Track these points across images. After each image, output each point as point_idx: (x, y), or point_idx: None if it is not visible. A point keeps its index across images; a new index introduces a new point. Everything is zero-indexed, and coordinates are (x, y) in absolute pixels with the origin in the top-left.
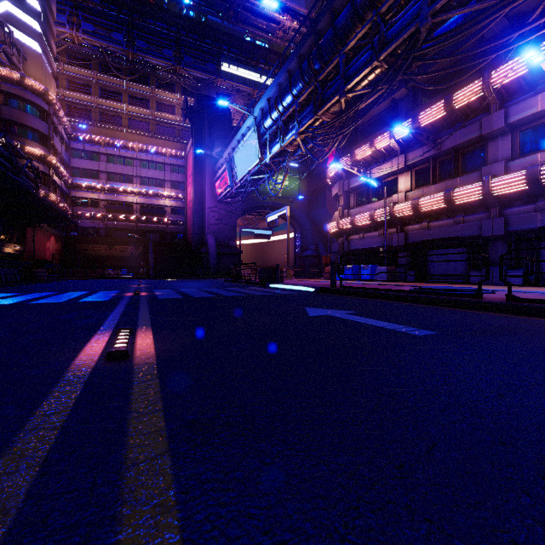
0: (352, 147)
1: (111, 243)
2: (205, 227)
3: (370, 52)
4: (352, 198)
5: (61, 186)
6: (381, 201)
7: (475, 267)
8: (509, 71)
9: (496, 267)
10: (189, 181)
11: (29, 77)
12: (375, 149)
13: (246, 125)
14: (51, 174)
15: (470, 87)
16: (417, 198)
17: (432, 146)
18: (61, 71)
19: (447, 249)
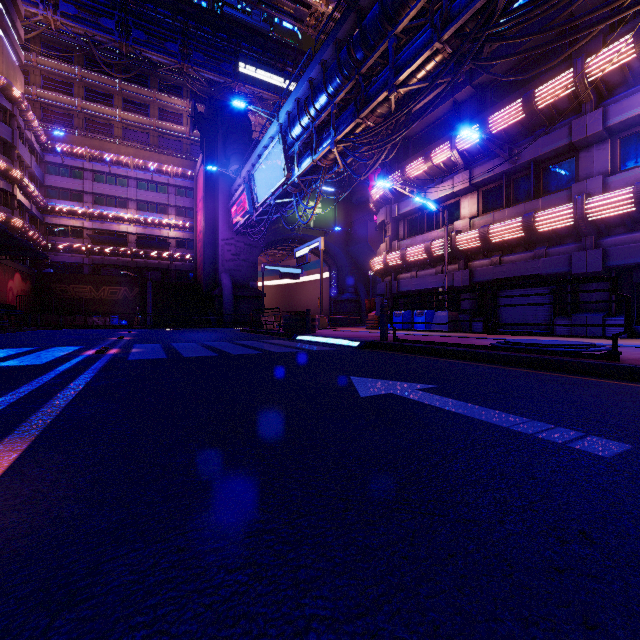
0: (402, 163)
1: (99, 282)
2: (219, 264)
3: (428, 32)
4: (402, 227)
5: (31, 210)
6: (440, 230)
7: (562, 314)
8: (611, 57)
9: (590, 314)
10: (199, 207)
11: None
12: (432, 164)
13: (269, 135)
14: (15, 192)
15: (557, 80)
16: (487, 225)
17: (506, 158)
18: (34, 65)
19: (524, 291)
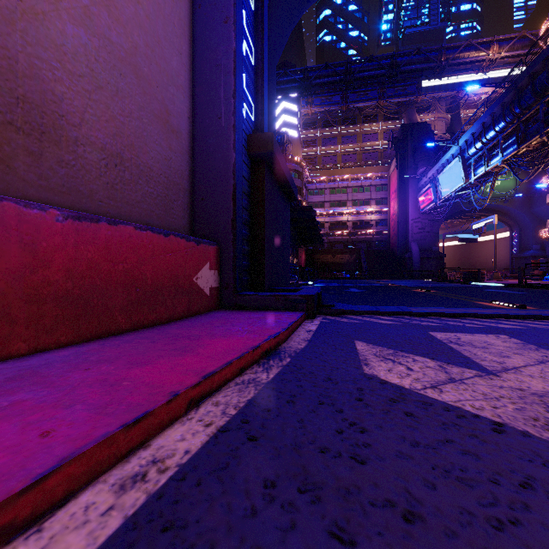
0: None
1: (334, 253)
2: (409, 236)
3: None
4: None
5: None
6: None
7: None
8: None
9: None
10: (392, 197)
11: (294, 156)
12: None
13: (450, 153)
14: None
15: None
16: None
17: None
18: None
19: None
